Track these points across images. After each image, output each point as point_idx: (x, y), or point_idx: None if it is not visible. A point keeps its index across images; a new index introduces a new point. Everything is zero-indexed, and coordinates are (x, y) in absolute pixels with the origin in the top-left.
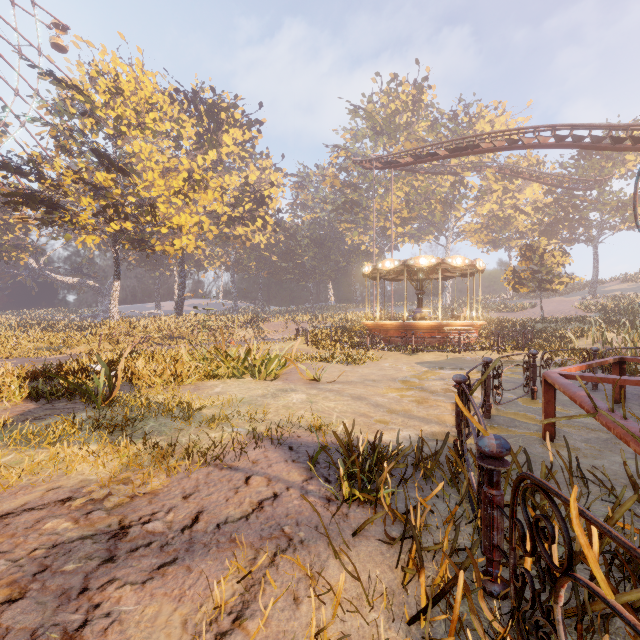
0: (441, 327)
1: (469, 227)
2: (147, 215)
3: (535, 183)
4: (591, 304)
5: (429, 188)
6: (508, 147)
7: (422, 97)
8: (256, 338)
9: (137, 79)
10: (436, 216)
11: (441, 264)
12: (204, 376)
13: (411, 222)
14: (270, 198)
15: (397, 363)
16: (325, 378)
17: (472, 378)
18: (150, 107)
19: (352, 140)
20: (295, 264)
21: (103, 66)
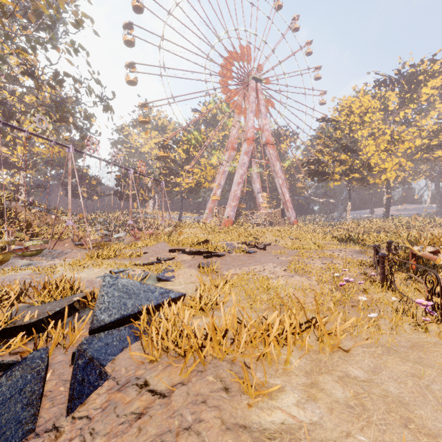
0: None
1: None
2: (365, 169)
3: None
4: None
5: None
6: None
7: None
8: None
9: (360, 101)
10: None
11: None
12: None
13: None
14: None
15: None
16: None
17: None
18: (367, 110)
19: None
20: None
21: (344, 105)
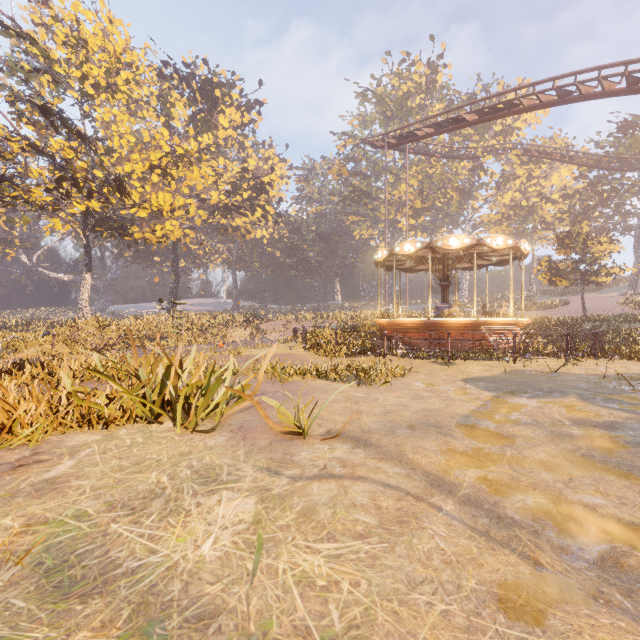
0: (477, 326)
1: (488, 218)
2: (115, 191)
3: (563, 168)
4: (639, 300)
5: (445, 175)
6: (558, 101)
7: (436, 78)
8: (253, 339)
9: (105, 31)
10: (452, 206)
11: (476, 246)
12: (80, 419)
13: (424, 213)
14: (270, 185)
15: (435, 380)
16: (318, 420)
17: (594, 419)
18: (123, 67)
19: (360, 126)
20: (299, 260)
21: (61, 11)
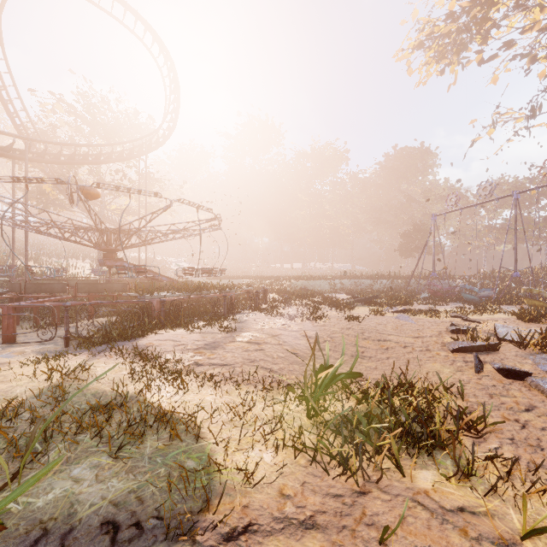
0: None
1: None
2: None
3: None
4: None
5: None
6: None
7: None
8: None
9: None
10: None
11: None
12: None
13: None
14: None
15: None
16: None
17: None
18: None
19: None
20: None
21: None
